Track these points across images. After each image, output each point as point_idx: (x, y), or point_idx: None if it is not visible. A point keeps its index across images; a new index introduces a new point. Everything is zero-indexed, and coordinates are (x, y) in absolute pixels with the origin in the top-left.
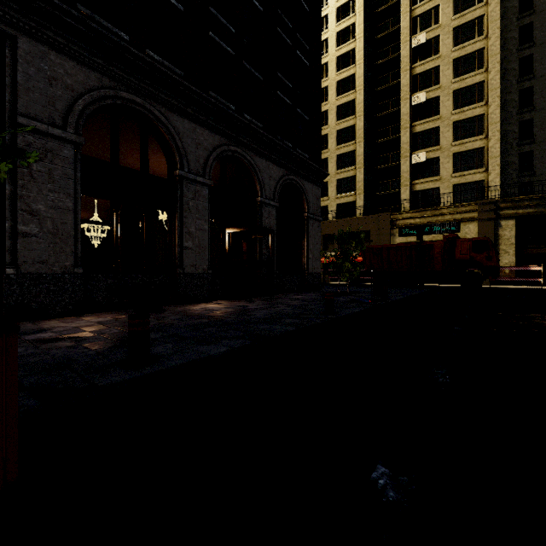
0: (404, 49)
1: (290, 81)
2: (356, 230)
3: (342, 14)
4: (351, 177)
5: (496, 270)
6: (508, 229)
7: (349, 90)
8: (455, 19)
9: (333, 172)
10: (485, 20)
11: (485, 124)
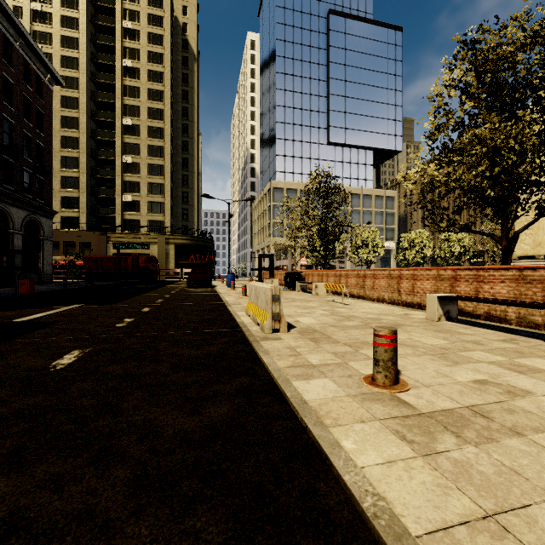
0: (118, 122)
1: (32, 158)
2: (79, 241)
3: (67, 64)
4: (75, 198)
5: (156, 272)
6: (172, 250)
7: (73, 128)
8: (149, 121)
9: (58, 189)
10: (164, 132)
11: (164, 190)
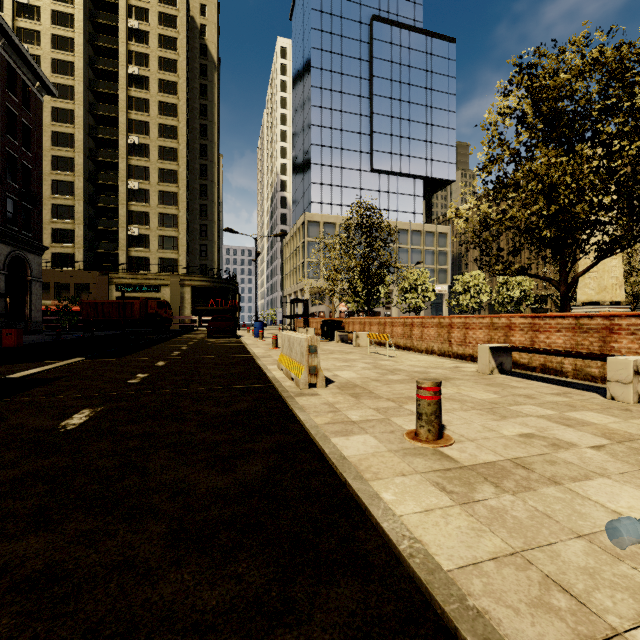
0: (122, 140)
1: (17, 183)
2: (75, 282)
3: (59, 68)
4: (69, 230)
5: (169, 319)
6: (188, 293)
7: (67, 146)
8: (160, 140)
9: (48, 220)
10: (178, 153)
11: (178, 222)
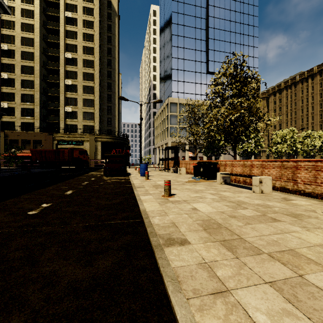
0: (62, 55)
1: None
2: (33, 139)
3: (25, 14)
4: (31, 109)
5: (86, 161)
6: (99, 146)
7: (30, 60)
8: (83, 55)
9: (19, 103)
10: (94, 63)
11: (94, 104)
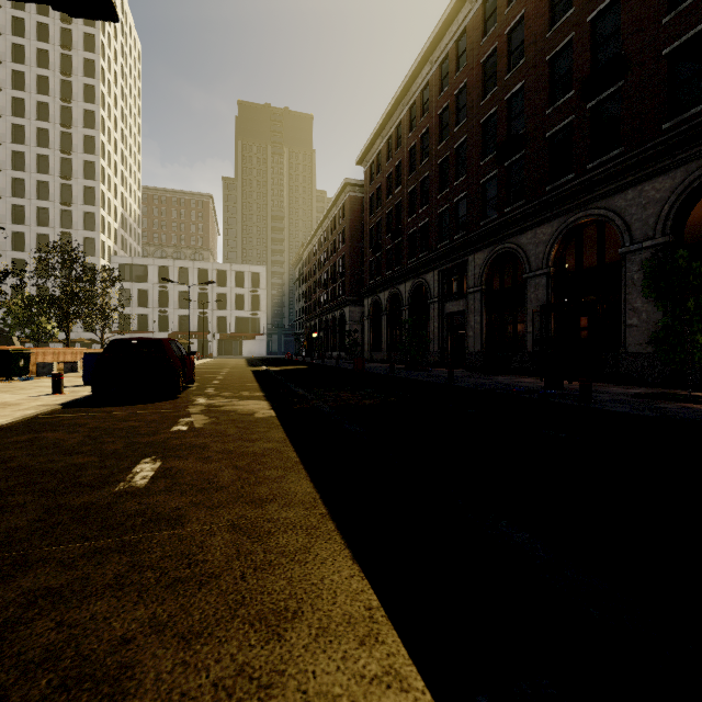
0: None
1: None
2: None
3: None
4: None
5: None
6: None
7: None
8: None
9: None
10: None
11: None
